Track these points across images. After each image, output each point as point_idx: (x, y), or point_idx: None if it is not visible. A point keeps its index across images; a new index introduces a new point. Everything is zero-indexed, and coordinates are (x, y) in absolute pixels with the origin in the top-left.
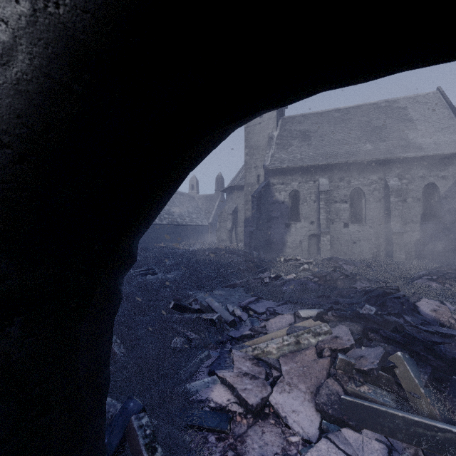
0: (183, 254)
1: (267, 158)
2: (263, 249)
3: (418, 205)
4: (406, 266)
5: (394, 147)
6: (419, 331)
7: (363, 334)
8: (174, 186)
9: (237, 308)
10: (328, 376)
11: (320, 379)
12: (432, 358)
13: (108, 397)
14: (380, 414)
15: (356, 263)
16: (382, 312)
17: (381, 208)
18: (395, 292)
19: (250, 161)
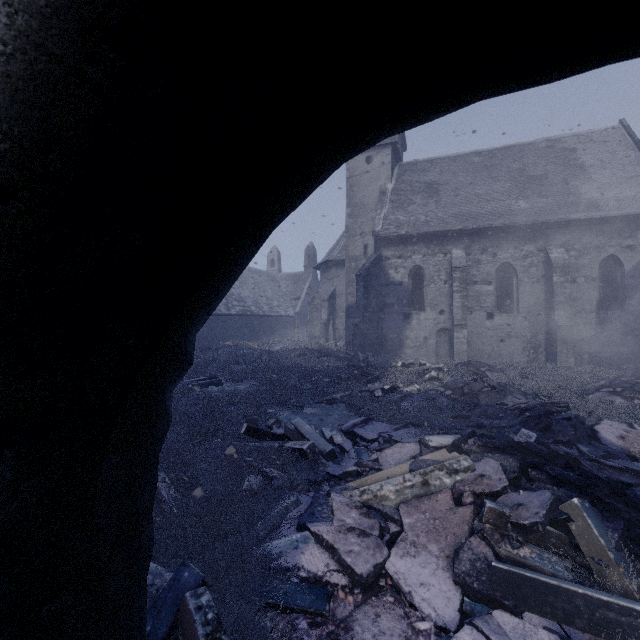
0: (259, 357)
1: (378, 221)
2: (373, 349)
3: (593, 287)
4: (576, 373)
5: (558, 204)
6: (601, 468)
7: (521, 472)
8: (249, 250)
9: (337, 434)
10: (472, 533)
11: (459, 537)
12: (624, 507)
13: (153, 562)
14: (549, 590)
15: (505, 369)
16: (545, 439)
17: (540, 291)
18: (564, 411)
19: (354, 225)
